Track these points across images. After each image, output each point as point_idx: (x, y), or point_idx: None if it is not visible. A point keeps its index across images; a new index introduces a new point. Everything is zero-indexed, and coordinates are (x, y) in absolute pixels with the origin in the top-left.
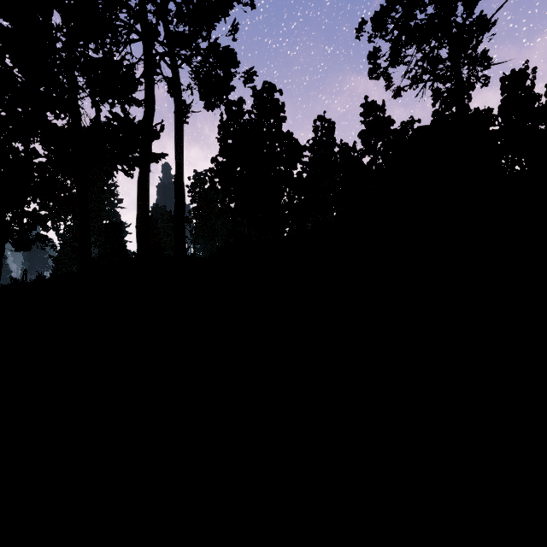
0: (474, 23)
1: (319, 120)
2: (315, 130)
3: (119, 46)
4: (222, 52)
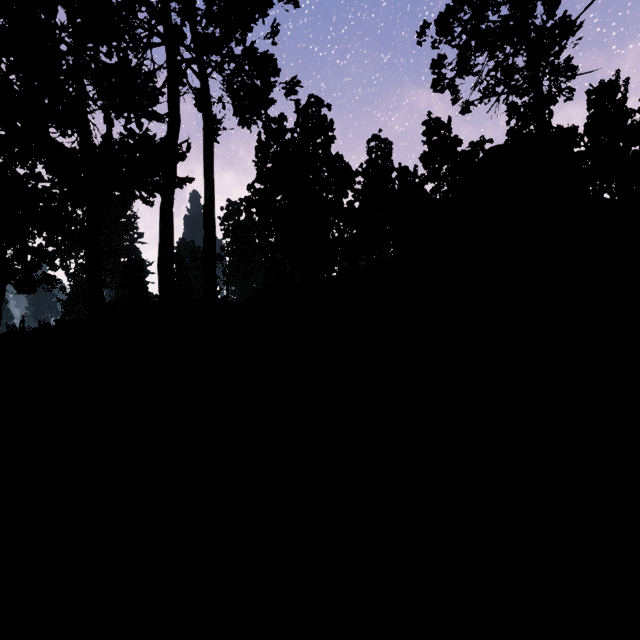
0: (557, 26)
1: (373, 140)
2: (369, 152)
3: (138, 52)
4: (260, 58)
